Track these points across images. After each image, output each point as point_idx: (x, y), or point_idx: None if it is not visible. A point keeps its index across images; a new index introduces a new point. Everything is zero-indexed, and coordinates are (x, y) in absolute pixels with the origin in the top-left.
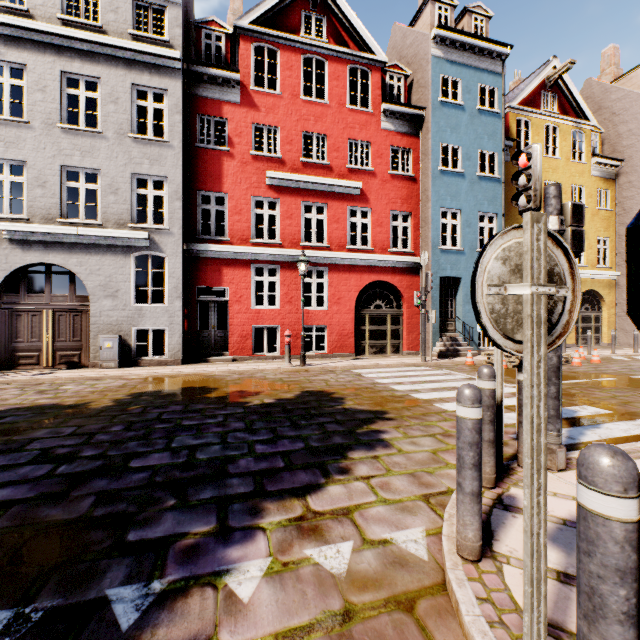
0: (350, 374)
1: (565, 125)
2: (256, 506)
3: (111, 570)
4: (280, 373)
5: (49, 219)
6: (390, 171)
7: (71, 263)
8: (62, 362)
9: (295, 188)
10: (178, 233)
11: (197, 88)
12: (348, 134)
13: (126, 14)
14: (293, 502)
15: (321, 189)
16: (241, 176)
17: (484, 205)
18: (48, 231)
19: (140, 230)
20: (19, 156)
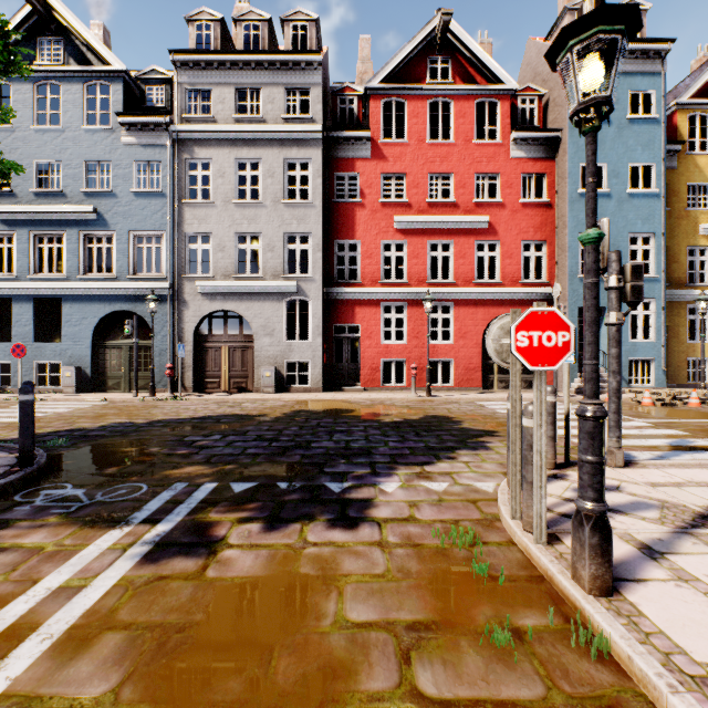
0: (473, 405)
1: None
2: (392, 466)
3: (322, 478)
4: (407, 402)
5: (226, 275)
6: (521, 200)
7: (241, 309)
8: (234, 387)
9: (421, 229)
10: (319, 280)
11: (334, 151)
12: (475, 169)
13: (280, 102)
14: (415, 467)
15: (447, 227)
16: (371, 223)
17: (636, 225)
18: (226, 285)
19: (290, 279)
20: (207, 229)
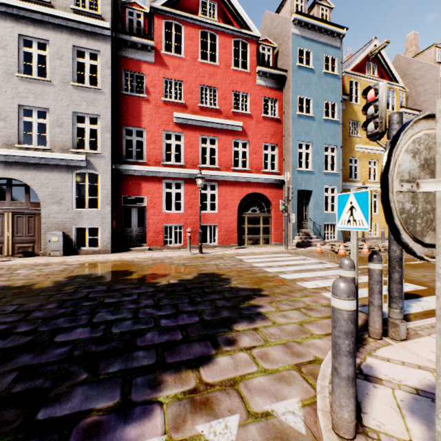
0: (234, 260)
1: None
2: (156, 379)
3: None
4: (183, 259)
5: (9, 145)
6: (262, 114)
7: (26, 178)
8: (19, 252)
9: (194, 125)
10: (108, 156)
11: (122, 51)
12: (233, 87)
13: None
14: (188, 374)
15: (213, 126)
16: (155, 116)
17: (328, 140)
18: (8, 154)
19: (79, 154)
20: None
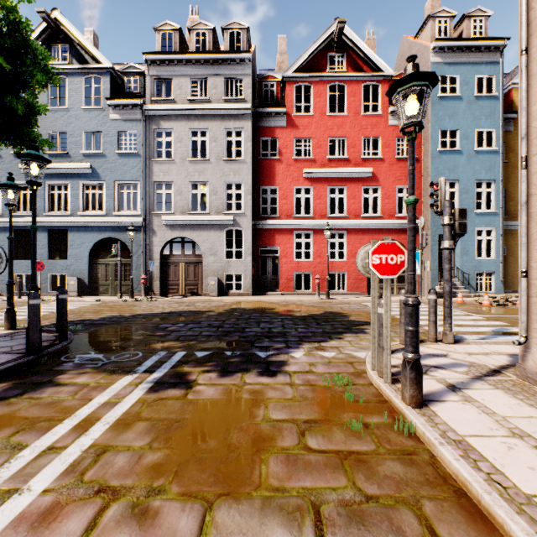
0: (359, 305)
1: None
2: (299, 343)
3: (254, 349)
4: (312, 303)
5: (183, 212)
6: (396, 156)
7: (193, 236)
8: (189, 292)
9: (323, 177)
10: (249, 215)
11: (260, 122)
12: (362, 134)
13: (221, 88)
14: (314, 343)
15: (341, 176)
16: (287, 174)
17: (481, 174)
18: (183, 219)
19: (228, 215)
20: (170, 179)
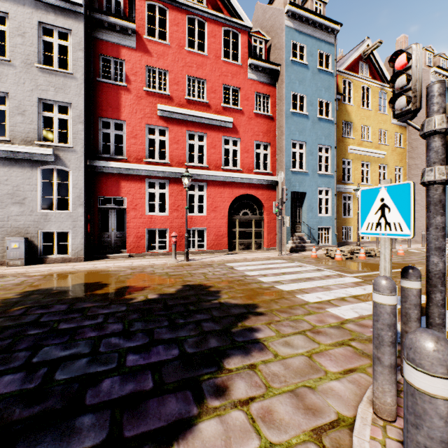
0: (224, 267)
1: (375, 87)
2: None
3: None
4: (167, 267)
5: None
6: (254, 111)
7: None
8: None
9: (181, 120)
10: (81, 151)
11: (99, 32)
12: (223, 80)
13: None
14: None
15: (202, 121)
16: (136, 107)
17: (322, 139)
18: None
19: (46, 147)
20: None
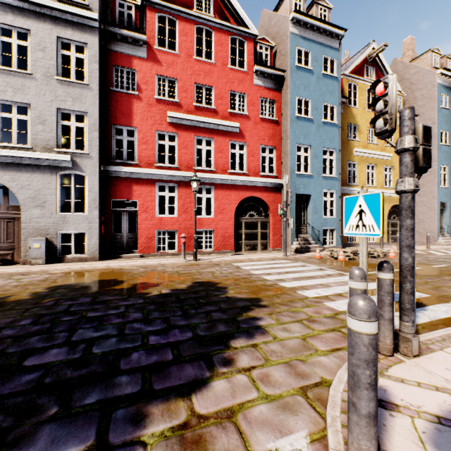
0: (231, 267)
1: None
2: (140, 411)
3: None
4: (177, 267)
5: None
6: (260, 116)
7: (4, 179)
8: None
9: (189, 125)
10: (96, 157)
11: (112, 44)
12: (229, 87)
13: None
14: (178, 404)
15: (209, 127)
16: (147, 115)
17: (327, 143)
18: None
19: (64, 154)
20: None
